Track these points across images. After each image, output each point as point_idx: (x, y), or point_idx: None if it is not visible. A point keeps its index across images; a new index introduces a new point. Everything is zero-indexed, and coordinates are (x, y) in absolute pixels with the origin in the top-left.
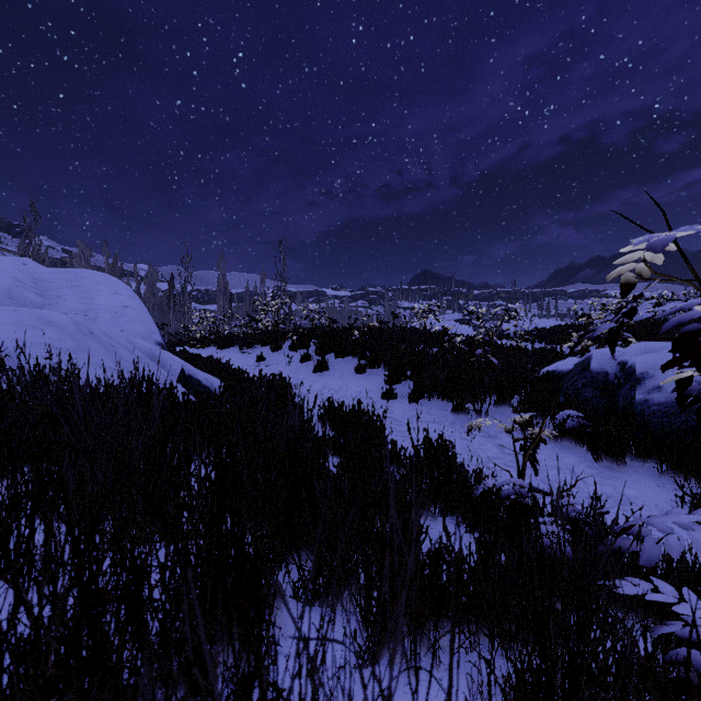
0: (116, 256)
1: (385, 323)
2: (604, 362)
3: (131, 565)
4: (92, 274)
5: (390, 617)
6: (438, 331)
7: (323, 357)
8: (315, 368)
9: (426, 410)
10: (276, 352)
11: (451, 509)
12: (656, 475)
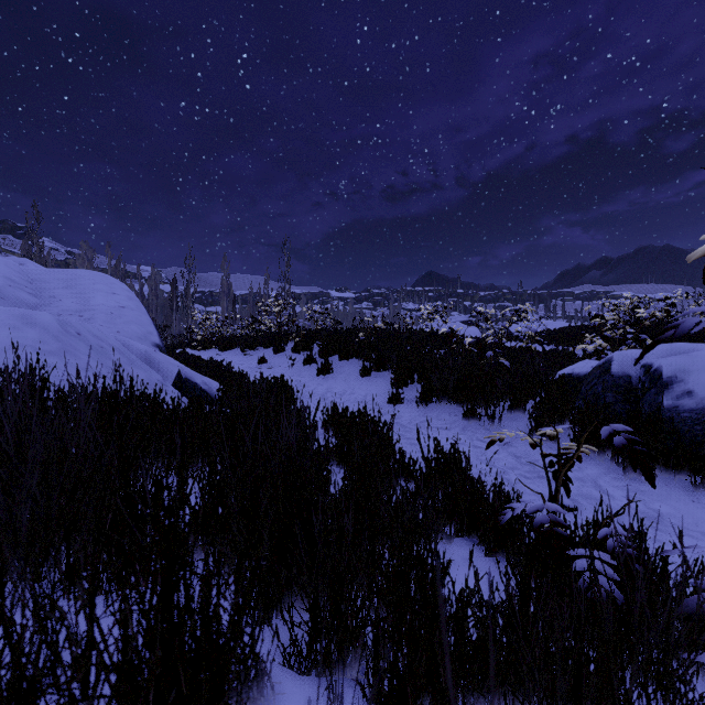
0: (119, 258)
1: (390, 325)
2: (626, 364)
3: (16, 686)
4: (90, 274)
5: (408, 701)
6: (446, 332)
7: (327, 359)
8: (319, 371)
9: (435, 415)
10: (279, 354)
11: (468, 529)
12: (690, 489)
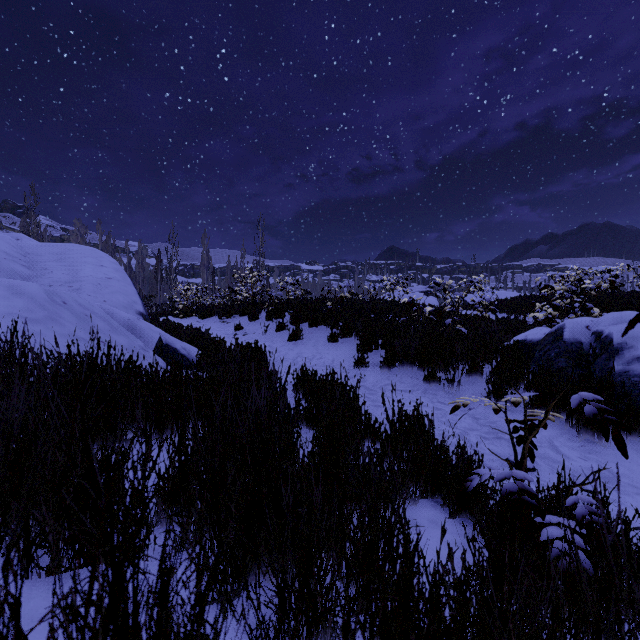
0: (109, 234)
1: (355, 295)
2: (577, 331)
3: None
4: (80, 248)
5: None
6: (407, 301)
7: (297, 326)
8: (290, 337)
9: (398, 378)
10: (253, 321)
11: (432, 490)
12: None
